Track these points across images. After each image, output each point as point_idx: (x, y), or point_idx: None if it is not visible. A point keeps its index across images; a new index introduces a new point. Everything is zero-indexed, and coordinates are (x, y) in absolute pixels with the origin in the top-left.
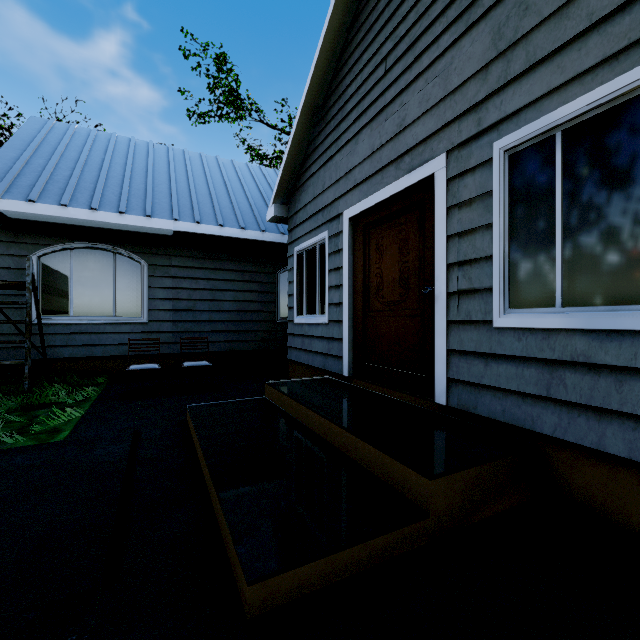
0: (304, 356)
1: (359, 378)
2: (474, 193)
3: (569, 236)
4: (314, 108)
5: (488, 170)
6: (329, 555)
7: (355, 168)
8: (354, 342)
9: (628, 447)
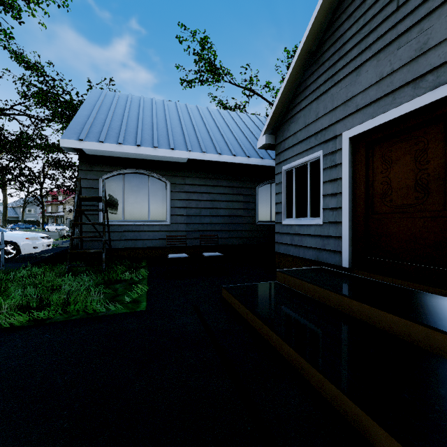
0: (294, 250)
1: (361, 269)
2: None
3: None
4: (307, 55)
5: None
6: None
7: (356, 95)
8: (354, 239)
9: None
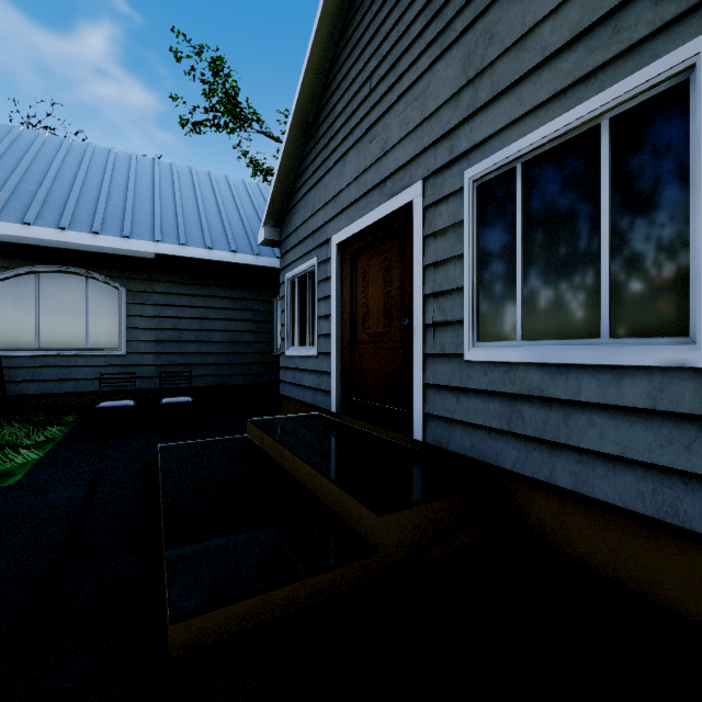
0: (295, 391)
1: (347, 414)
2: (447, 222)
3: (528, 269)
4: (304, 125)
5: (459, 199)
6: (263, 593)
7: (343, 191)
8: (342, 376)
9: (573, 480)
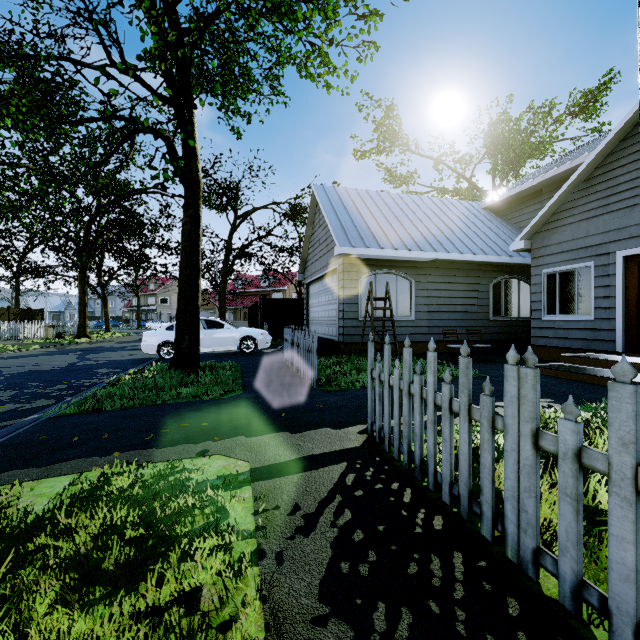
0: (558, 342)
1: (634, 352)
2: None
3: None
4: (577, 183)
5: None
6: None
7: (630, 227)
8: (627, 331)
9: None
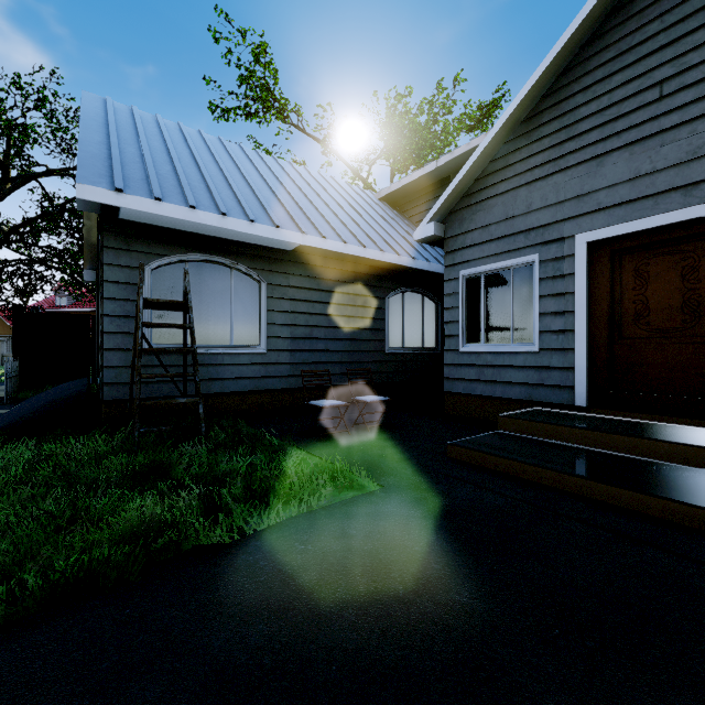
0: (484, 387)
1: (604, 407)
2: None
3: None
4: (514, 123)
5: None
6: None
7: (598, 191)
8: (592, 370)
9: None
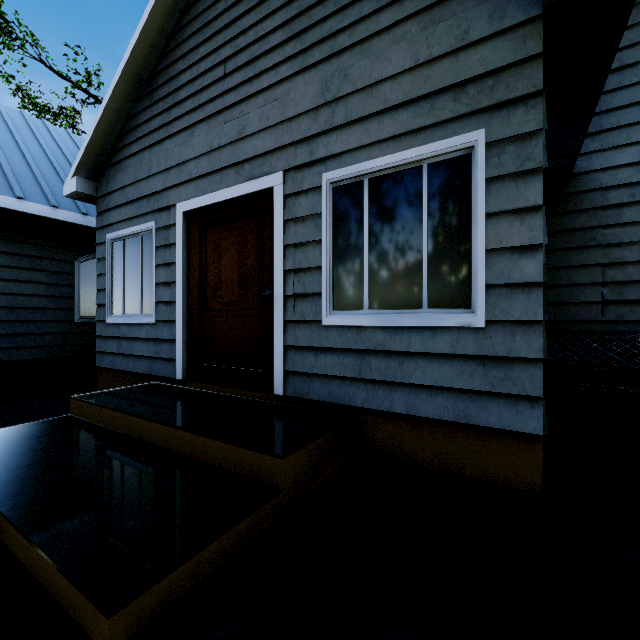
0: (122, 361)
1: (195, 380)
2: (307, 212)
3: (373, 258)
4: (137, 79)
5: (318, 195)
6: (197, 554)
7: (190, 161)
8: (189, 343)
9: (406, 406)
